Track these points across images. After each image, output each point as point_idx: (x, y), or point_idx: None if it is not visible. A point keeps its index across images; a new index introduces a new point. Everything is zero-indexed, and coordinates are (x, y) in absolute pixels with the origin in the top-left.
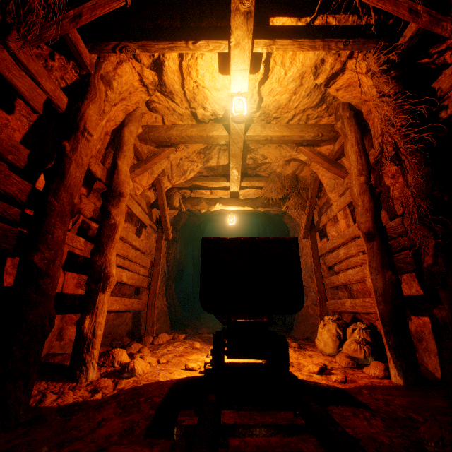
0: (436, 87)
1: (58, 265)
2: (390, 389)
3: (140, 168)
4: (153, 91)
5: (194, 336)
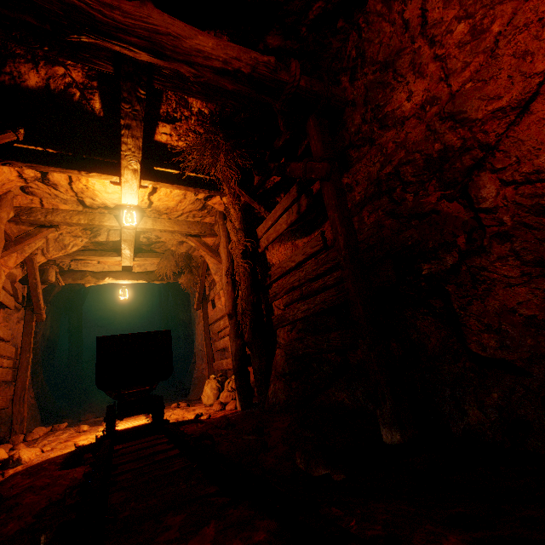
0: (257, 233)
1: None
2: (233, 414)
3: (9, 250)
4: (33, 181)
5: (77, 424)
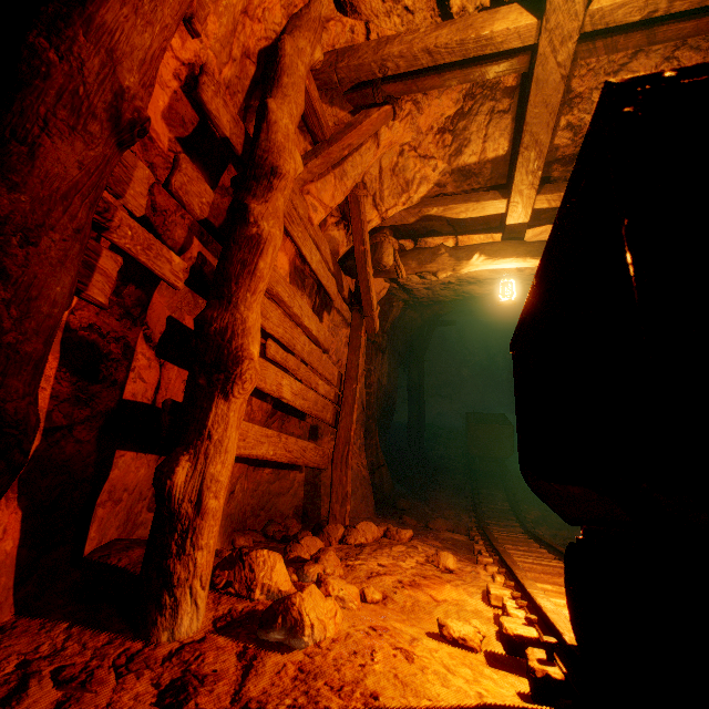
0: None
1: (56, 258)
2: None
3: (319, 157)
4: None
5: (424, 534)
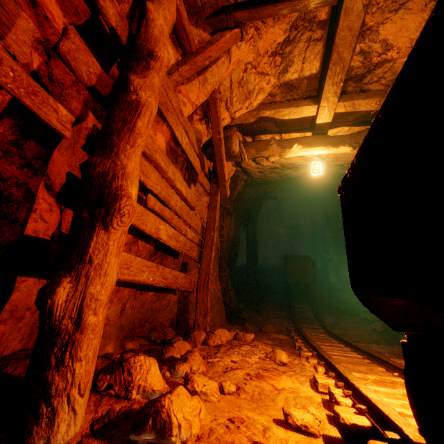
0: None
1: None
2: None
3: (188, 64)
4: None
5: (260, 335)
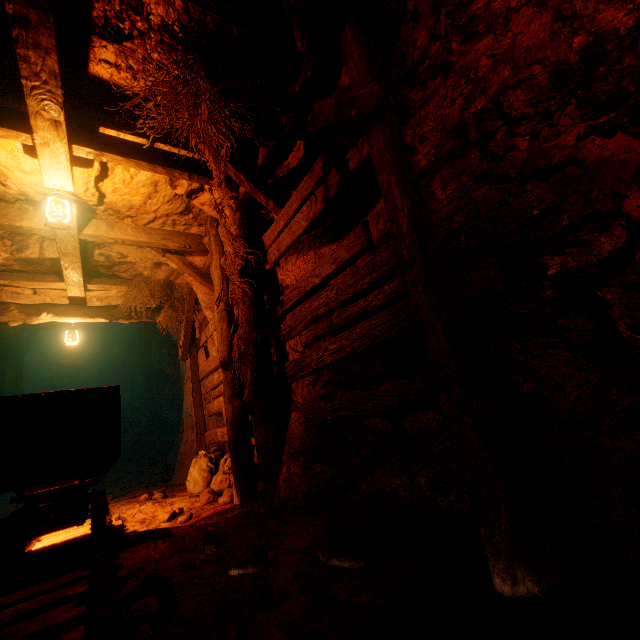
0: (264, 241)
1: None
2: (226, 512)
3: None
4: None
5: None
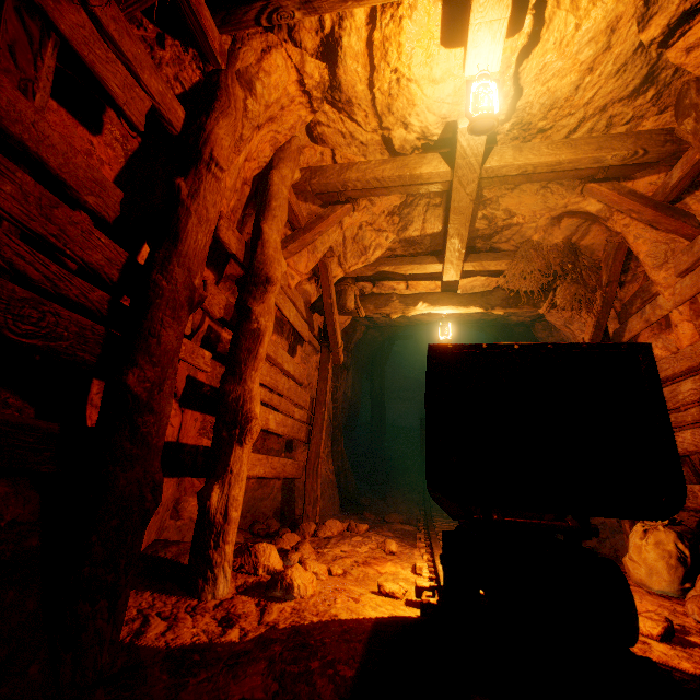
0: None
1: (168, 393)
2: None
3: (297, 241)
4: (319, 103)
5: (380, 526)
